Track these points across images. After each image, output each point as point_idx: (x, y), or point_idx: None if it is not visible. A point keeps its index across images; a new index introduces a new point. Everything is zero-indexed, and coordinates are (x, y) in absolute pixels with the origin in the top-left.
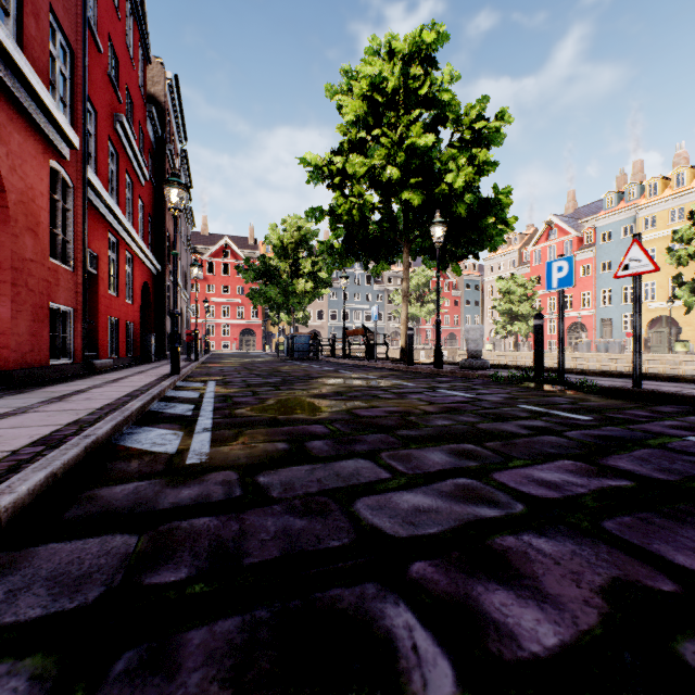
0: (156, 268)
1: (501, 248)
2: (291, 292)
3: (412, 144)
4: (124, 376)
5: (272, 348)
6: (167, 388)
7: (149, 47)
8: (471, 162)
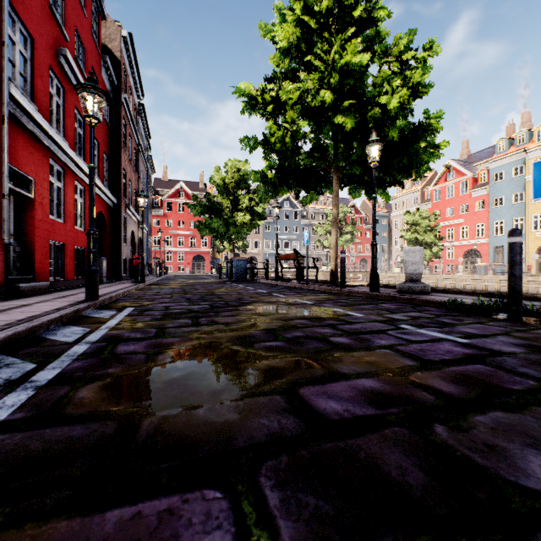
0: (112, 201)
1: (405, 188)
2: (232, 224)
3: (346, 65)
4: (34, 302)
5: (217, 270)
6: (48, 323)
7: (103, 3)
8: (404, 85)
